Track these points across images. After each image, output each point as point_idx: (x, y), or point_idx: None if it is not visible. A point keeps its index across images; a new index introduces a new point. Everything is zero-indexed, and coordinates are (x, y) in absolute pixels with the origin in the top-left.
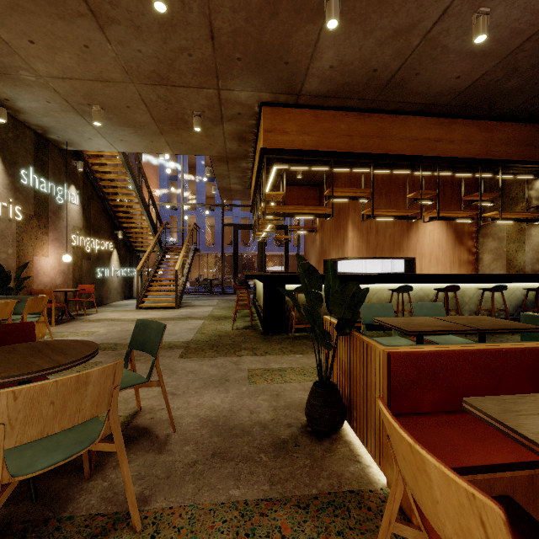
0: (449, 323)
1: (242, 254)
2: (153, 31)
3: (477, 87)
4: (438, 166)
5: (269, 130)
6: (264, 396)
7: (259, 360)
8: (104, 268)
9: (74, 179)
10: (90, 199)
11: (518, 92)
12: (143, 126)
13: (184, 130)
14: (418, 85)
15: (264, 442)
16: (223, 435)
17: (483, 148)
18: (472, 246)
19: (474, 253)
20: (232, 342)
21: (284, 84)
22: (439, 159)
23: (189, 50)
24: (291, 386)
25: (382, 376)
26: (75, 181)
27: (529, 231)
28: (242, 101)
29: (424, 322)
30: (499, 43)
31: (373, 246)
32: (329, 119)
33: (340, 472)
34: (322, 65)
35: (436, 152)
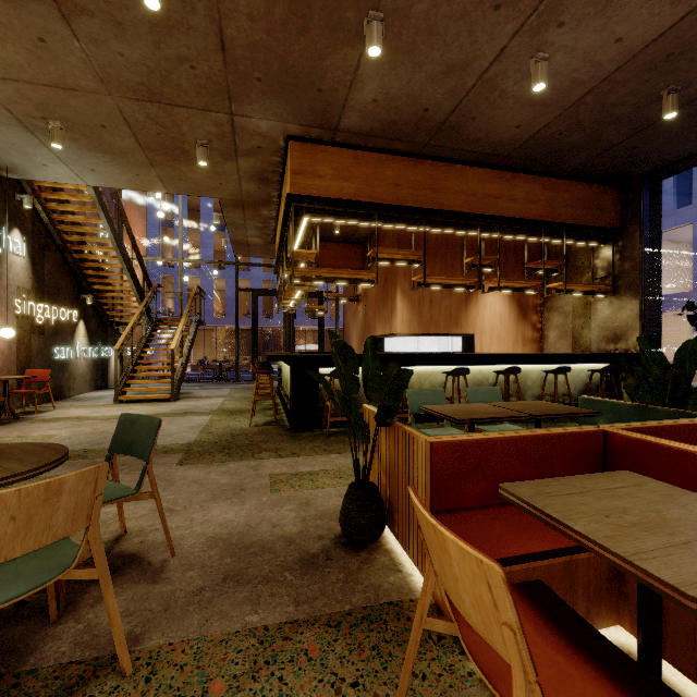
0: (503, 410)
1: (264, 329)
2: (141, 31)
3: (539, 139)
4: (498, 227)
5: (299, 171)
6: (290, 505)
7: (285, 462)
8: (64, 346)
9: (18, 220)
10: (43, 249)
11: (581, 148)
12: (125, 154)
13: (183, 163)
14: (476, 131)
15: (289, 559)
16: (238, 555)
17: (547, 209)
18: (537, 321)
19: (539, 329)
20: (249, 442)
21: (317, 116)
22: (499, 219)
23: (192, 61)
24: (324, 491)
25: (425, 469)
26: (20, 223)
27: (595, 305)
28: (263, 132)
29: (477, 409)
30: (560, 93)
31: (426, 320)
32: (373, 163)
33: (378, 583)
34: (364, 97)
35: (496, 211)
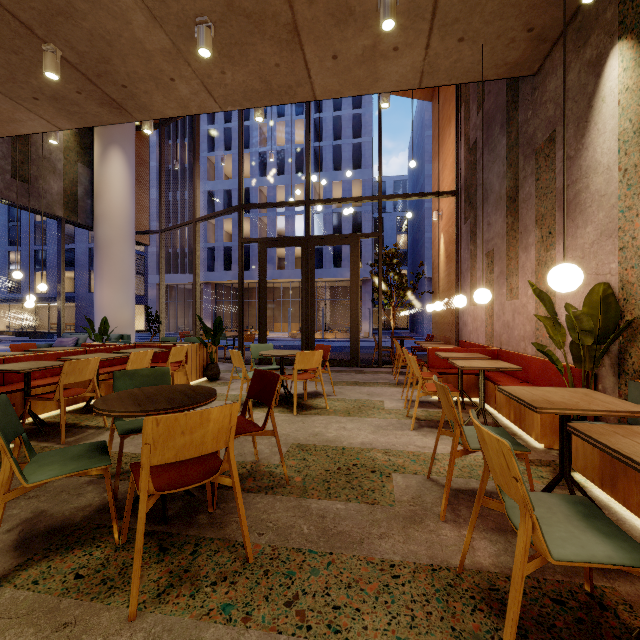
0: None
1: None
2: None
3: None
4: None
5: None
6: None
7: None
8: None
9: None
10: None
11: None
12: None
13: None
14: None
15: None
16: None
17: None
18: None
19: None
20: None
21: None
22: None
23: None
24: None
25: None
26: None
27: None
28: None
29: None
30: None
31: None
32: None
33: None
34: None
35: None
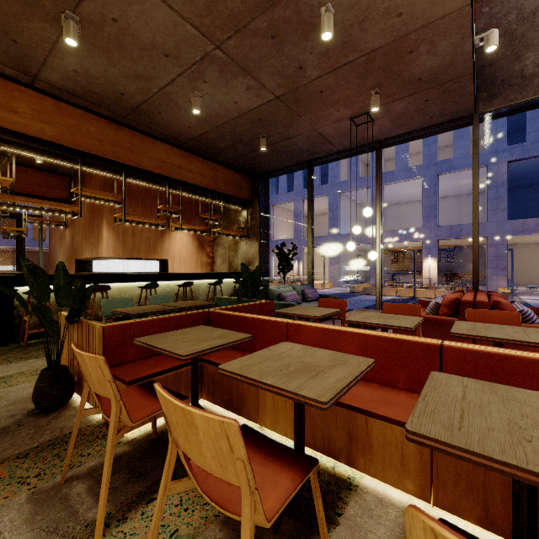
0: (166, 307)
1: None
2: None
3: (203, 138)
4: (181, 188)
5: None
6: None
7: None
8: None
9: None
10: None
11: (228, 151)
12: None
13: None
14: (162, 121)
15: None
16: None
17: (212, 182)
18: (210, 252)
19: (211, 257)
20: None
21: (12, 59)
22: (181, 183)
23: None
24: (19, 387)
25: (100, 344)
26: None
27: (240, 243)
28: None
29: (150, 307)
30: (211, 117)
31: (130, 247)
32: (76, 116)
33: (64, 425)
34: (65, 65)
35: (179, 177)
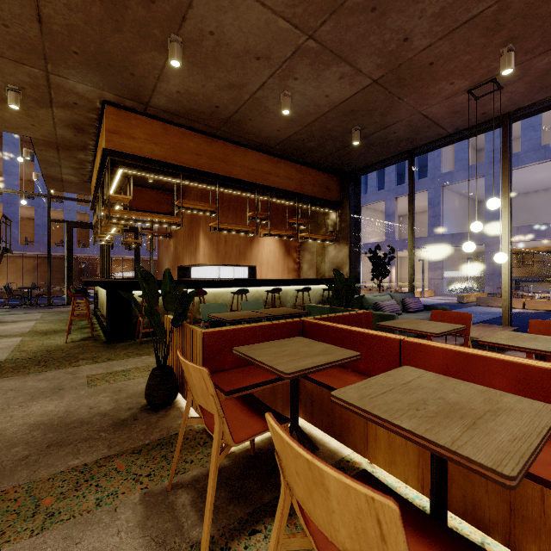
0: (258, 313)
1: (79, 257)
2: None
3: (291, 140)
4: (269, 193)
5: (114, 131)
6: (105, 394)
7: (101, 366)
8: None
9: None
10: None
11: (316, 151)
12: None
13: None
14: (252, 128)
15: (104, 425)
16: (59, 431)
17: (299, 185)
18: (297, 257)
19: (298, 262)
20: (66, 355)
21: (130, 91)
22: (269, 188)
23: (5, 21)
24: (135, 381)
25: (200, 349)
26: None
27: (327, 248)
28: (80, 92)
29: (243, 314)
30: (300, 116)
31: (222, 254)
32: (179, 135)
33: (170, 426)
34: (170, 88)
35: (268, 183)
